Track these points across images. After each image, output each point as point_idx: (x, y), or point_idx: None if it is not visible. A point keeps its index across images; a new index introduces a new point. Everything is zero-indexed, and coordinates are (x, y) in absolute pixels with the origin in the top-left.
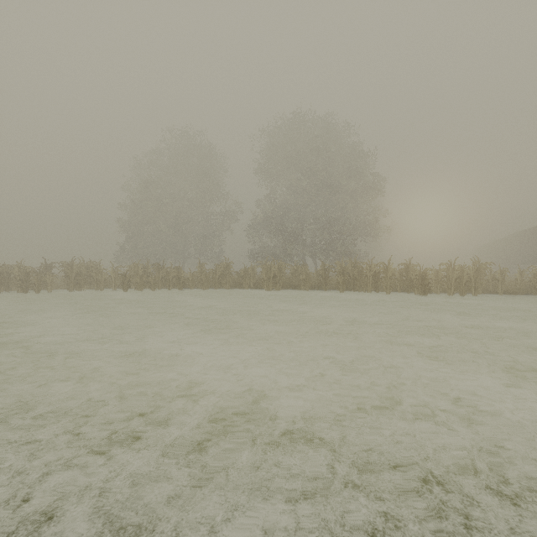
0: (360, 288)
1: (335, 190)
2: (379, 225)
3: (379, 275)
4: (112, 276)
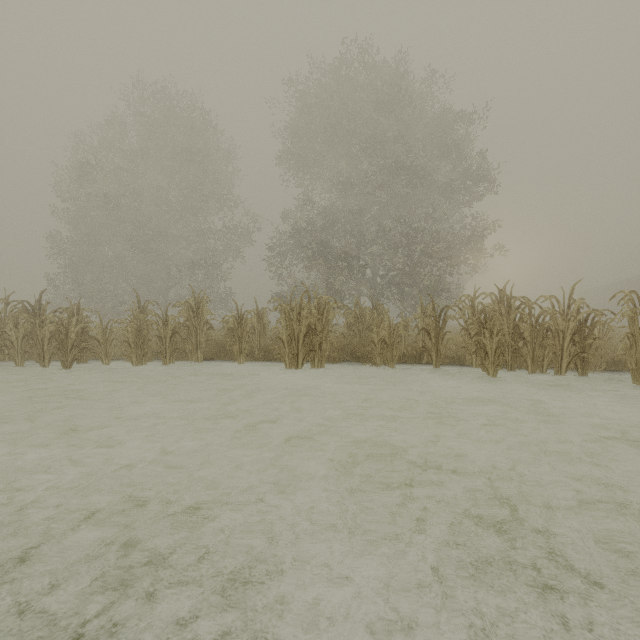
0: (533, 362)
1: (419, 175)
2: (482, 246)
3: (592, 329)
4: None
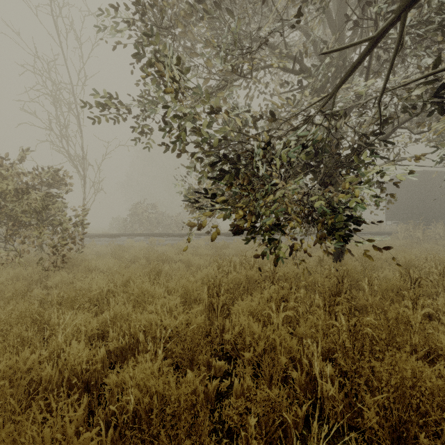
0: None
1: None
2: None
3: None
4: None
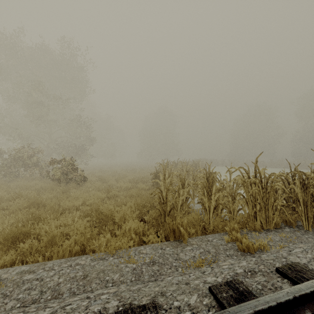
0: None
1: None
2: None
3: None
4: (242, 163)
